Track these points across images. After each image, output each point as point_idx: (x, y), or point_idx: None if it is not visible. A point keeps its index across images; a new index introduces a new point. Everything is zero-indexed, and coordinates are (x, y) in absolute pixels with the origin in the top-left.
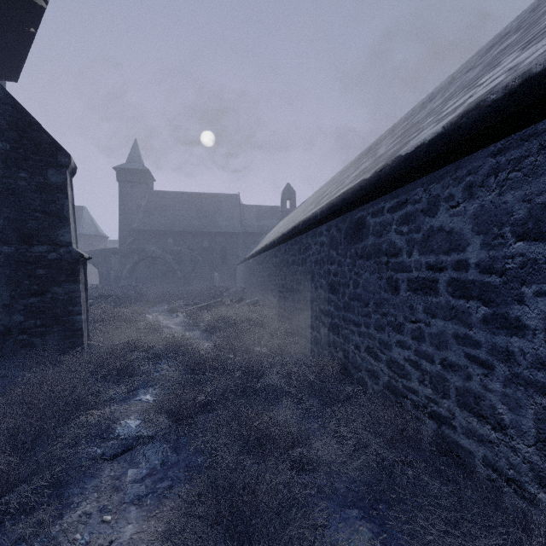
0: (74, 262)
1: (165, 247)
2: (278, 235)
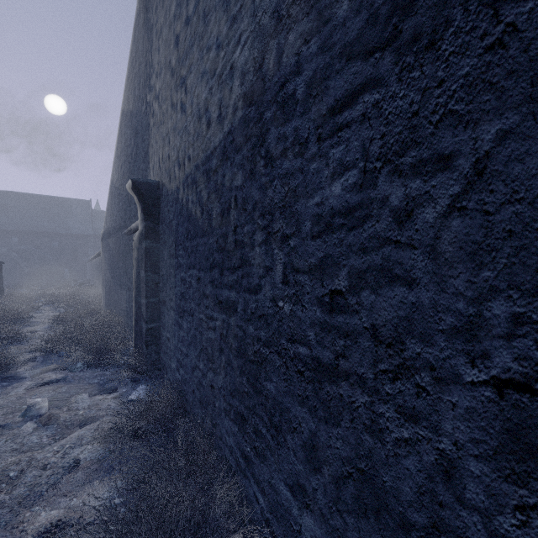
0: (1, 265)
1: (10, 246)
2: (96, 253)
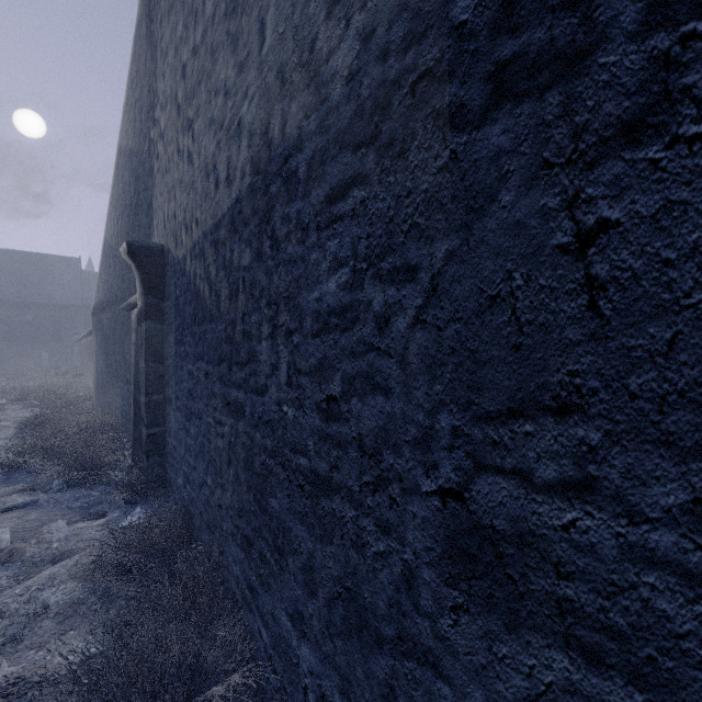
0: None
1: None
2: (86, 332)
